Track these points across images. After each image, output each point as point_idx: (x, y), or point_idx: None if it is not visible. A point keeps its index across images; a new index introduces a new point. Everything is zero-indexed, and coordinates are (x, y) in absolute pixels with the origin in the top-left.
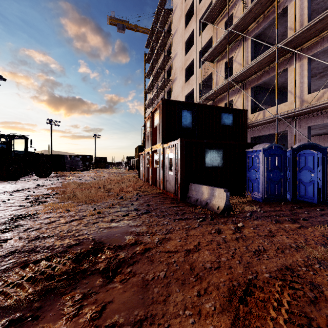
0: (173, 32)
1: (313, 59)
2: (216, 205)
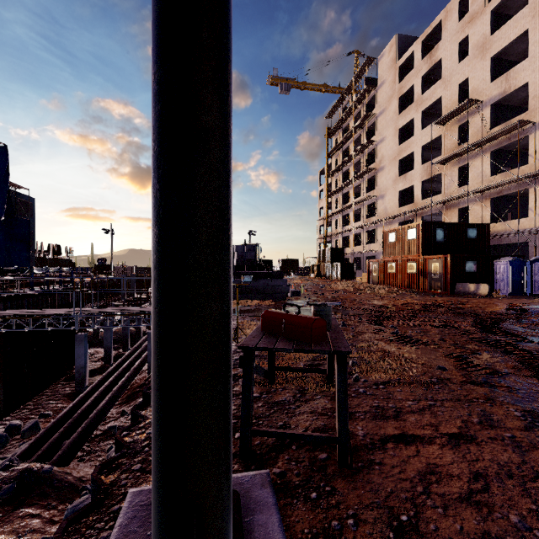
0: (378, 110)
1: None
2: (481, 293)
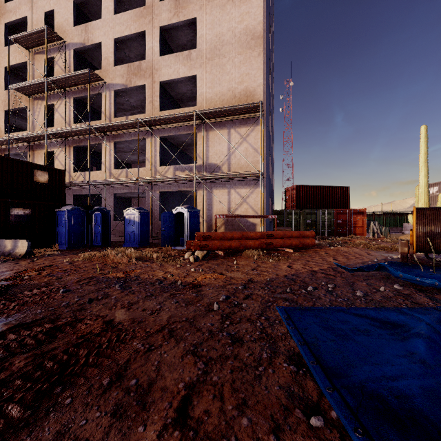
0: None
1: (121, 143)
2: (19, 253)
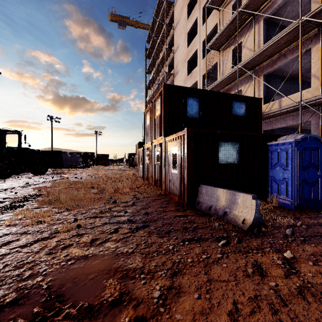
0: (175, 23)
1: None
2: (239, 217)
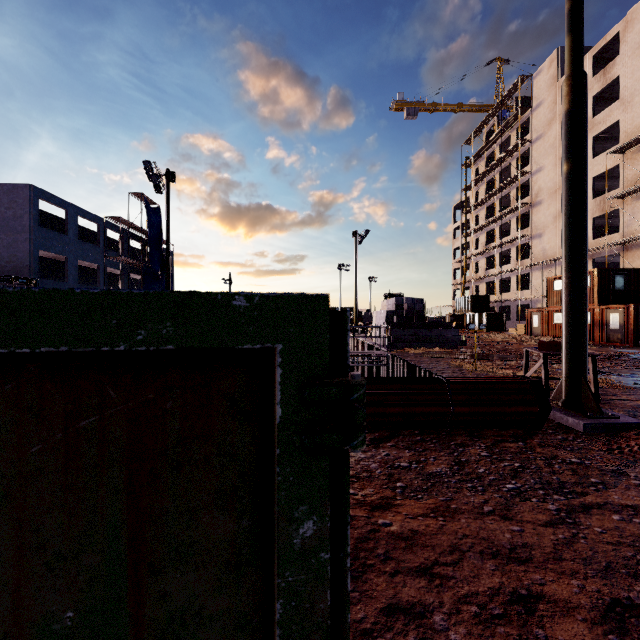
0: (533, 136)
1: None
2: None
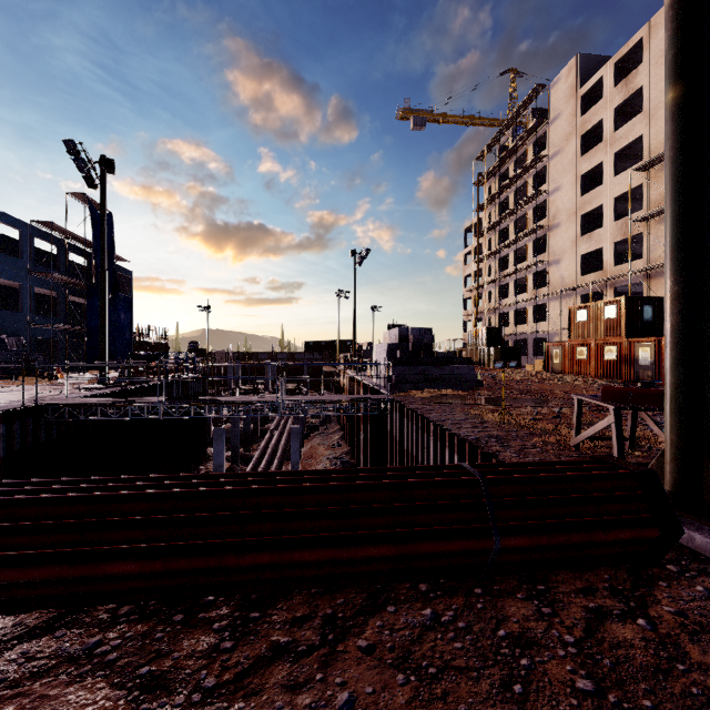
0: (550, 151)
1: None
2: None
